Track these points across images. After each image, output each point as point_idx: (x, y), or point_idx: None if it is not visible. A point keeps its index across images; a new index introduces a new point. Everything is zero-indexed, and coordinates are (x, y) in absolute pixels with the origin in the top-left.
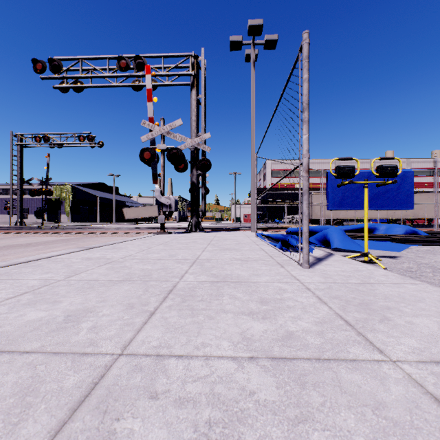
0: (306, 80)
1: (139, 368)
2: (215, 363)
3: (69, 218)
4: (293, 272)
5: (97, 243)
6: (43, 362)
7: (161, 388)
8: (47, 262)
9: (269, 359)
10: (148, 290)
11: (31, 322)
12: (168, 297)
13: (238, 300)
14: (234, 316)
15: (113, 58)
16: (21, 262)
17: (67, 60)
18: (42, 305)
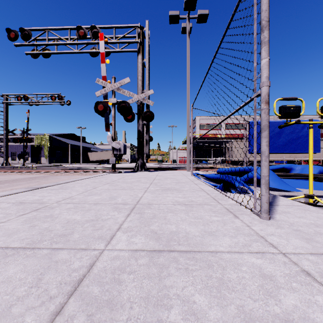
0: None
1: None
2: None
3: (47, 160)
4: (255, 227)
5: (57, 180)
6: None
7: None
8: None
9: None
10: (41, 280)
11: None
12: (62, 311)
13: None
14: None
15: (73, 28)
16: None
17: (35, 30)
18: None
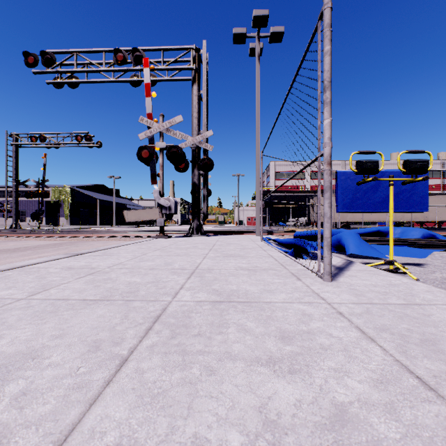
0: (328, 53)
1: None
2: None
3: (68, 221)
4: (313, 287)
5: (91, 247)
6: None
7: None
8: (19, 272)
9: None
10: (127, 316)
11: None
12: (152, 328)
13: (249, 335)
14: (246, 367)
15: (109, 51)
16: None
17: (60, 53)
18: None
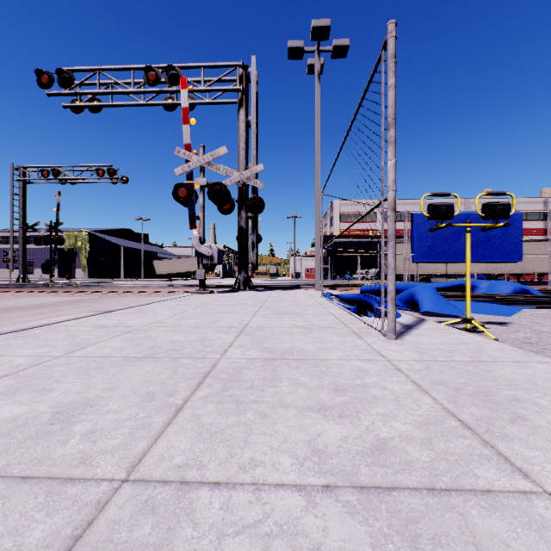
0: (392, 87)
1: (151, 506)
2: (271, 497)
3: (85, 273)
4: (375, 345)
5: (118, 304)
6: (1, 496)
7: (182, 547)
8: (46, 331)
9: (354, 490)
10: (176, 372)
11: (2, 422)
12: (203, 382)
13: (302, 388)
14: (298, 413)
15: (139, 68)
16: (11, 331)
17: (80, 71)
18: (23, 395)
